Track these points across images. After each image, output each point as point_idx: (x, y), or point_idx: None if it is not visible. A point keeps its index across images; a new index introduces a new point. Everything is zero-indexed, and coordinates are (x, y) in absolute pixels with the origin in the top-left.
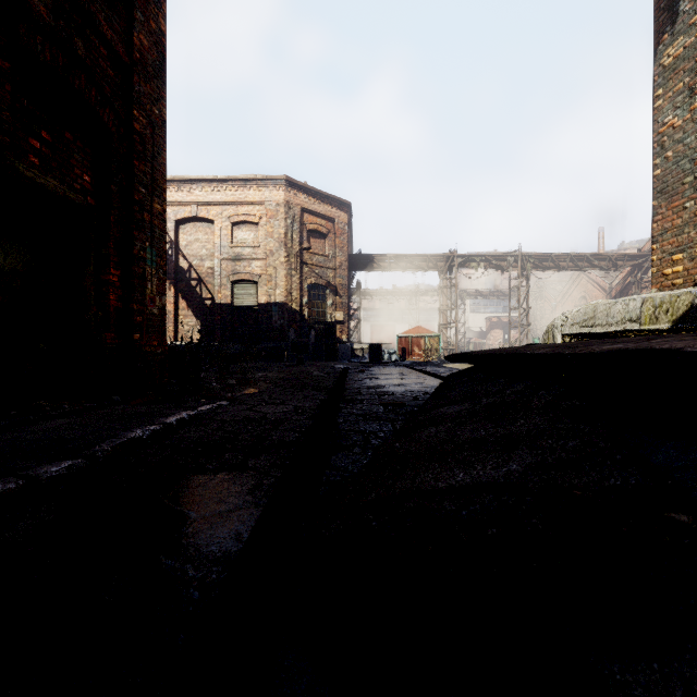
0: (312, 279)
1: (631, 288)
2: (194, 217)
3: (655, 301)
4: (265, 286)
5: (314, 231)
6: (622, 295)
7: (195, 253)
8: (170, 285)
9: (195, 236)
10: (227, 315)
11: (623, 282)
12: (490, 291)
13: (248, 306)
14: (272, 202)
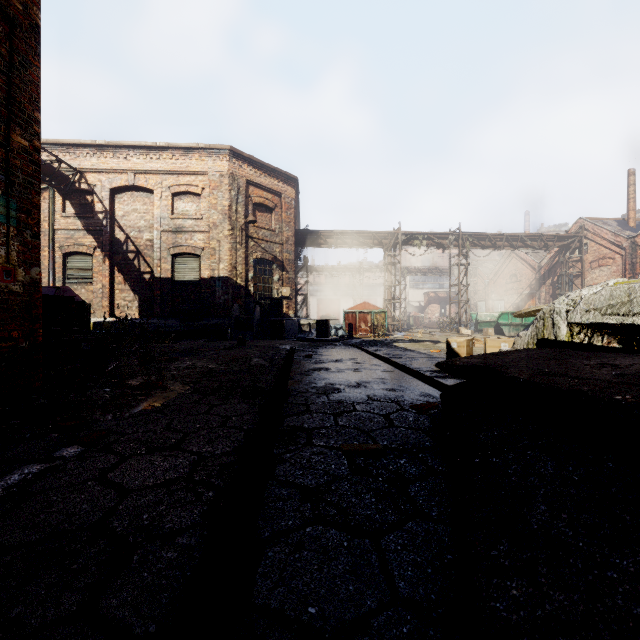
0: (257, 253)
1: (558, 266)
2: (131, 186)
3: None
4: (208, 260)
5: (260, 204)
6: (550, 273)
7: (133, 224)
8: (104, 258)
9: (133, 206)
10: (167, 290)
11: (551, 261)
12: (429, 268)
13: (190, 281)
14: (216, 172)
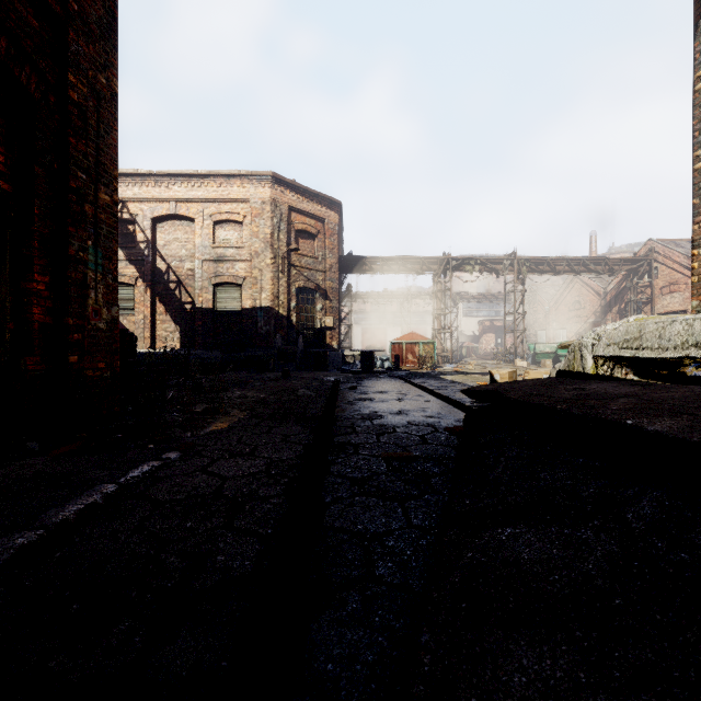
0: (300, 282)
1: (626, 292)
2: (173, 214)
3: None
4: (249, 290)
5: (302, 231)
6: (617, 300)
7: (174, 253)
8: (146, 288)
9: (174, 236)
10: (208, 320)
11: (618, 287)
12: (483, 294)
13: (232, 311)
14: (258, 199)
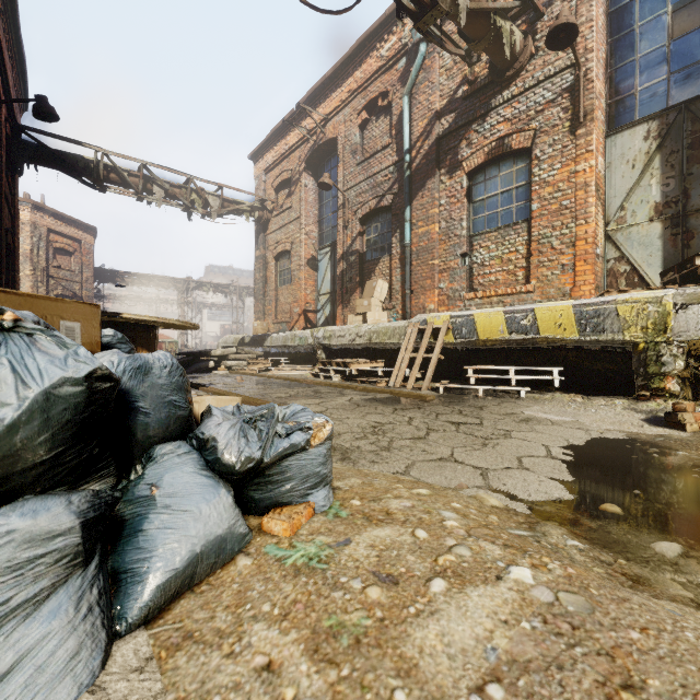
0: (58, 290)
1: None
2: None
3: (236, 338)
4: None
5: (60, 249)
6: None
7: None
8: None
9: None
10: None
11: None
12: (223, 304)
13: None
14: None
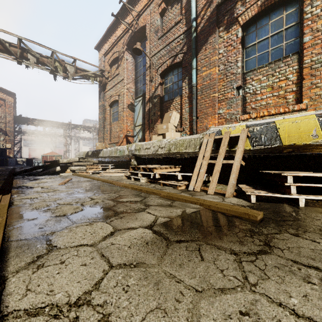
0: None
1: None
2: None
3: (84, 152)
4: None
5: None
6: None
7: None
8: None
9: None
10: None
11: None
12: (90, 138)
13: None
14: None
